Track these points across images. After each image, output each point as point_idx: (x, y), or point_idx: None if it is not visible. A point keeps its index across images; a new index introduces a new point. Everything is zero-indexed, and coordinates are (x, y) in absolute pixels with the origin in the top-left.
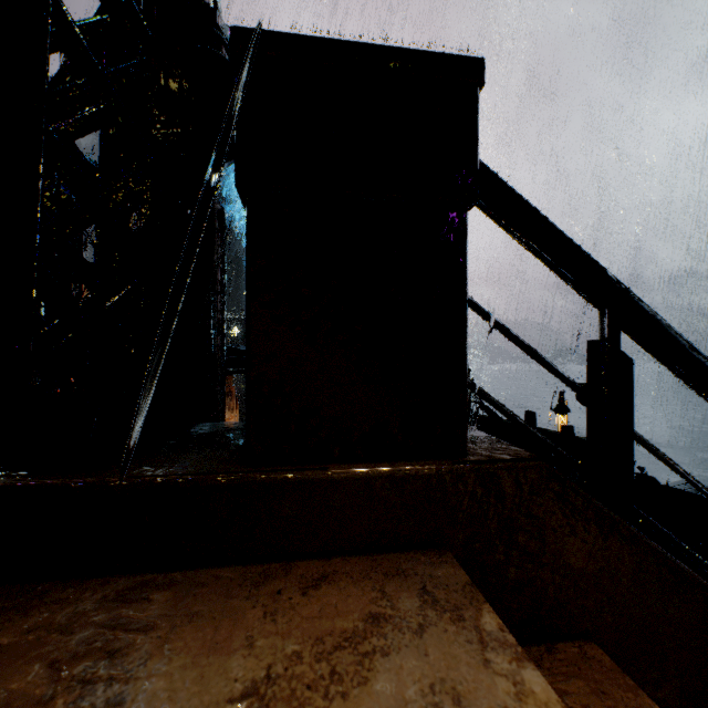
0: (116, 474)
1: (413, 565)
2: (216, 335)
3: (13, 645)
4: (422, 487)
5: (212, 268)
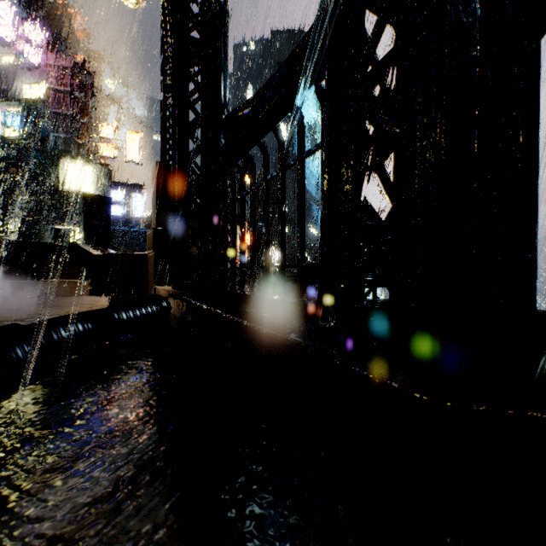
0: None
1: None
2: None
3: None
4: None
5: None
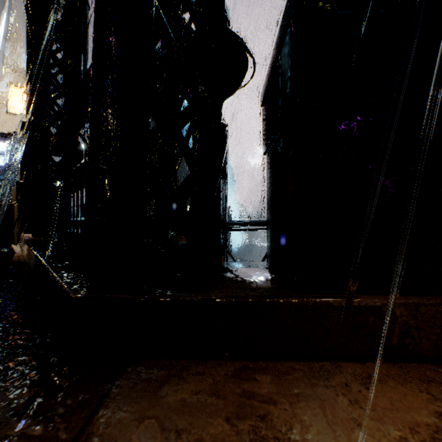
0: (216, 293)
1: (437, 375)
2: (224, 207)
3: (193, 402)
4: (430, 315)
5: (223, 164)
